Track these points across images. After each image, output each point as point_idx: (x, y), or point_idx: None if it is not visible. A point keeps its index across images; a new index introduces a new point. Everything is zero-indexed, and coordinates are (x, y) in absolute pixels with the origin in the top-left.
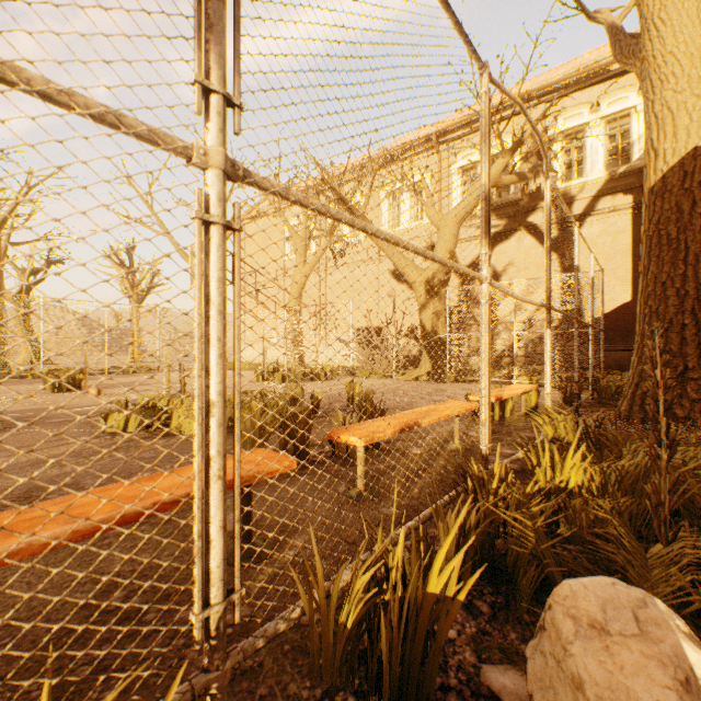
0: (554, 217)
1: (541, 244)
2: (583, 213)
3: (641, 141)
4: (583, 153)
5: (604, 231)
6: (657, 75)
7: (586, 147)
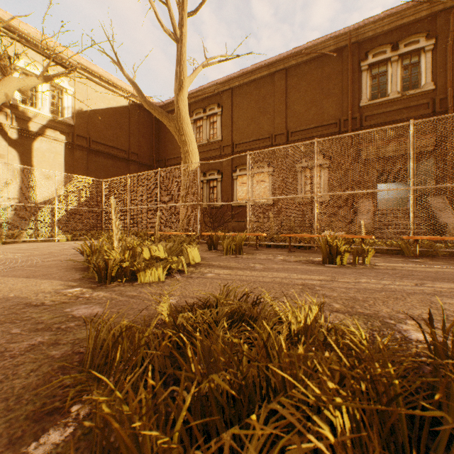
0: (17, 125)
1: (6, 140)
2: (39, 132)
3: (70, 110)
4: (37, 94)
5: (50, 149)
6: (190, 139)
7: (39, 91)
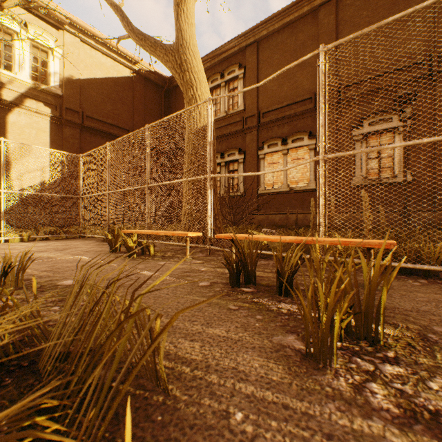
0: None
1: None
2: (14, 102)
3: (57, 77)
4: (13, 54)
5: (30, 124)
6: (197, 76)
7: (16, 51)
